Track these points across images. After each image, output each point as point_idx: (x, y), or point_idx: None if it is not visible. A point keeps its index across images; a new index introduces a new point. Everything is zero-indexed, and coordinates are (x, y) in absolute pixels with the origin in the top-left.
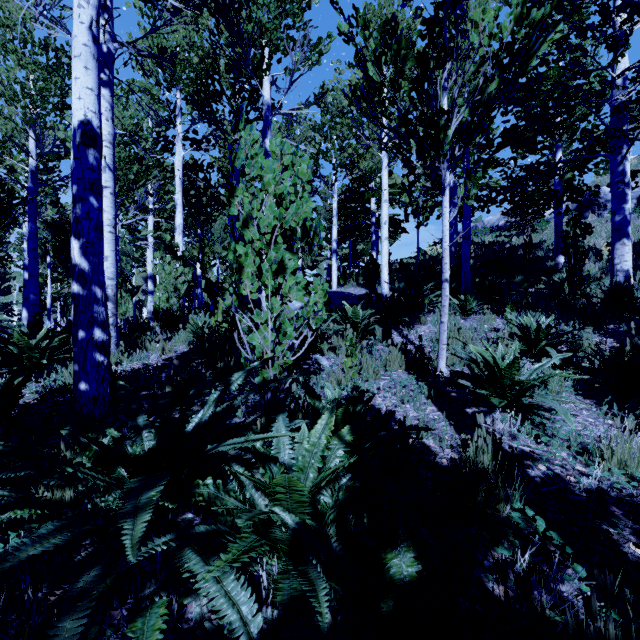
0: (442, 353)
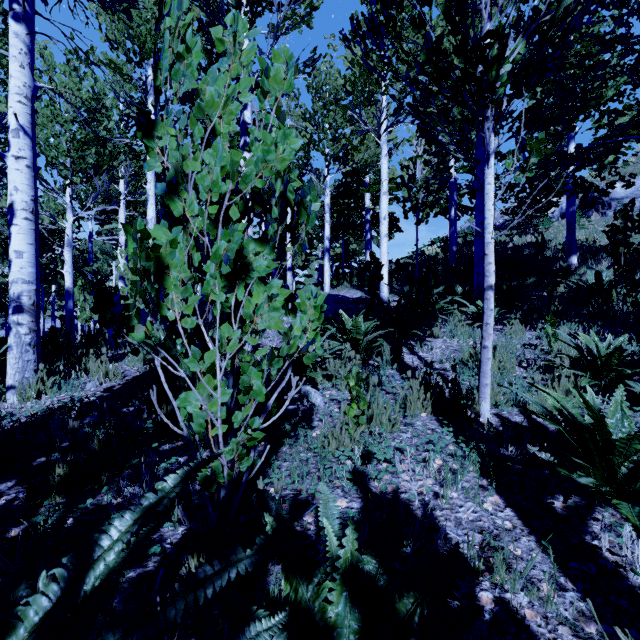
0: (485, 391)
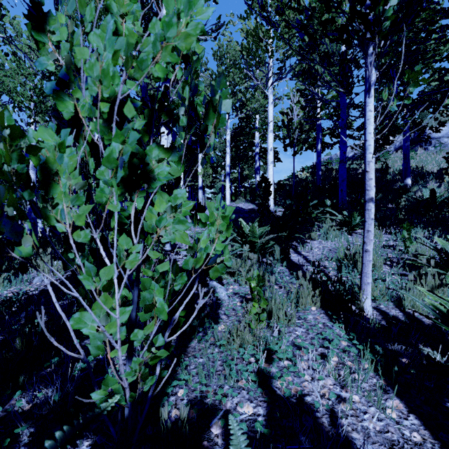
0: (367, 289)
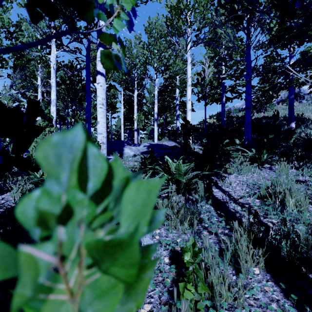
0: None
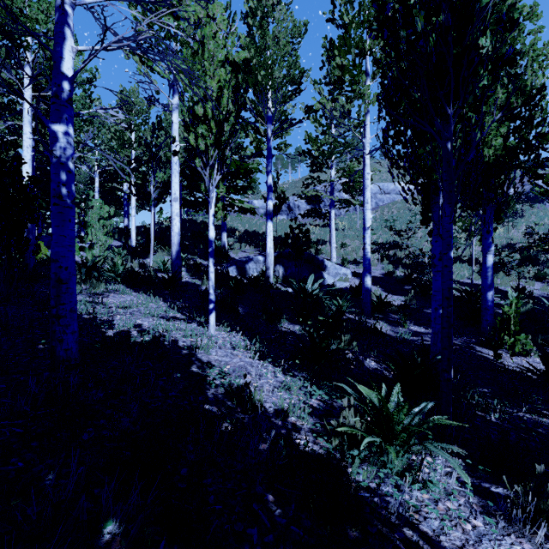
0: (151, 262)
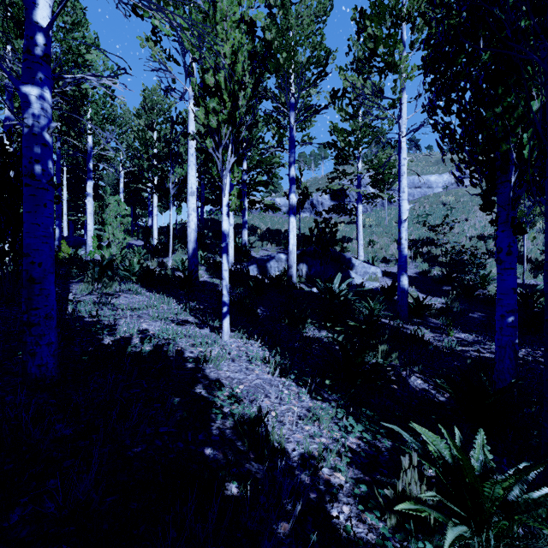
0: (170, 261)
